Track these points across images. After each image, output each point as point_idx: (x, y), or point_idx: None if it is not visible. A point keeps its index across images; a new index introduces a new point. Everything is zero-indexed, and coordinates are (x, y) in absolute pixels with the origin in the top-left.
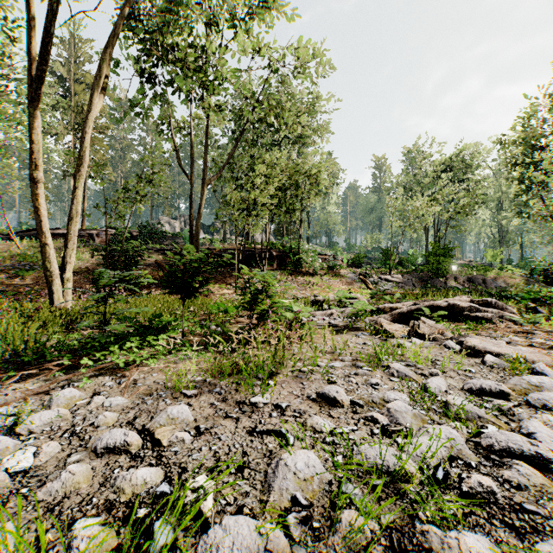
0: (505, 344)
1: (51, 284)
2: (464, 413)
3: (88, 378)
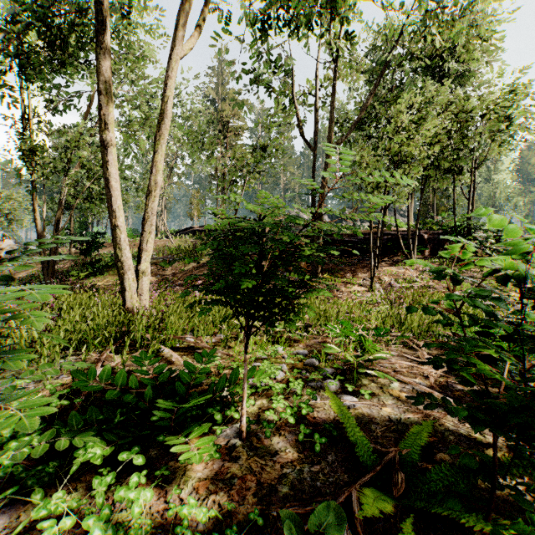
0: None
1: (123, 278)
2: None
3: None
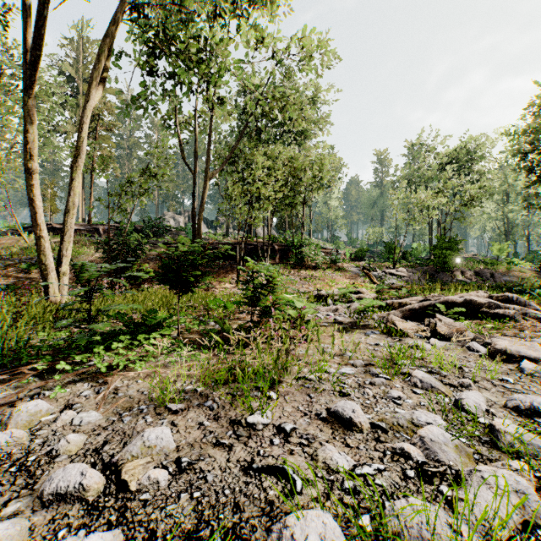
0: (538, 346)
1: (46, 278)
2: (521, 445)
3: (65, 385)
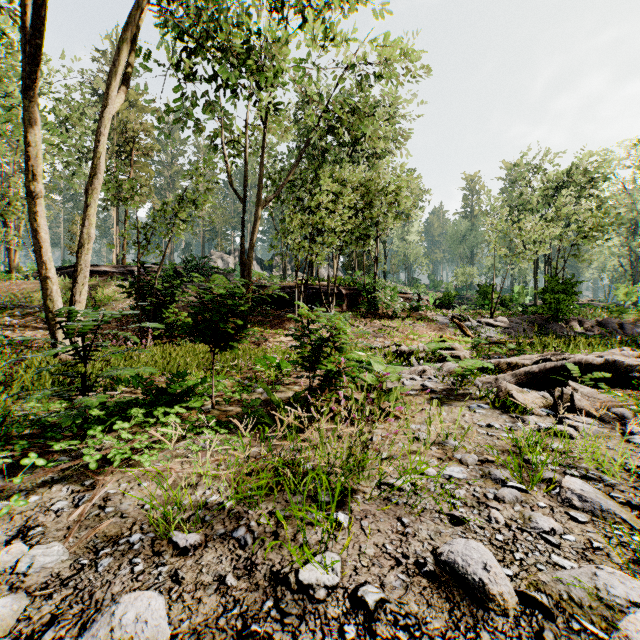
0: None
1: (54, 330)
2: None
3: (36, 489)
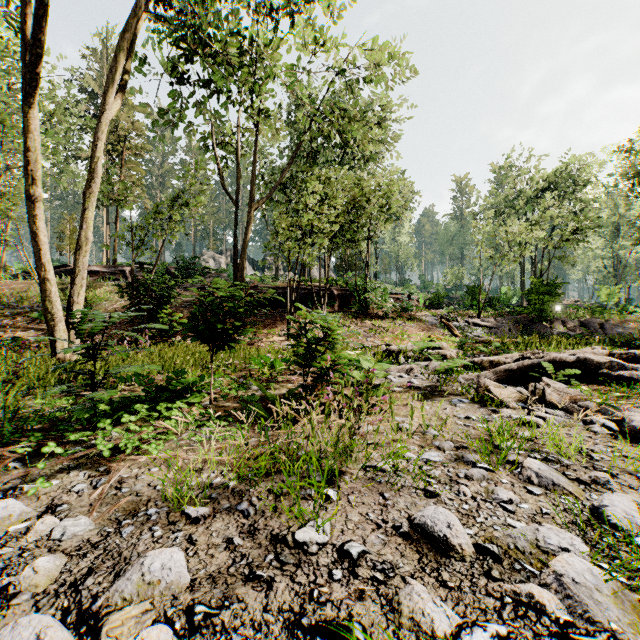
0: None
1: (53, 330)
2: None
3: (55, 474)
